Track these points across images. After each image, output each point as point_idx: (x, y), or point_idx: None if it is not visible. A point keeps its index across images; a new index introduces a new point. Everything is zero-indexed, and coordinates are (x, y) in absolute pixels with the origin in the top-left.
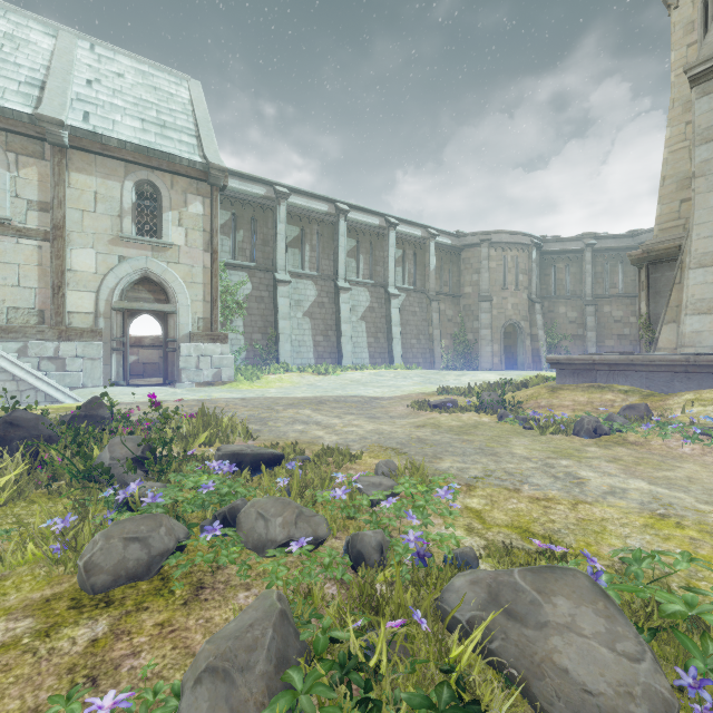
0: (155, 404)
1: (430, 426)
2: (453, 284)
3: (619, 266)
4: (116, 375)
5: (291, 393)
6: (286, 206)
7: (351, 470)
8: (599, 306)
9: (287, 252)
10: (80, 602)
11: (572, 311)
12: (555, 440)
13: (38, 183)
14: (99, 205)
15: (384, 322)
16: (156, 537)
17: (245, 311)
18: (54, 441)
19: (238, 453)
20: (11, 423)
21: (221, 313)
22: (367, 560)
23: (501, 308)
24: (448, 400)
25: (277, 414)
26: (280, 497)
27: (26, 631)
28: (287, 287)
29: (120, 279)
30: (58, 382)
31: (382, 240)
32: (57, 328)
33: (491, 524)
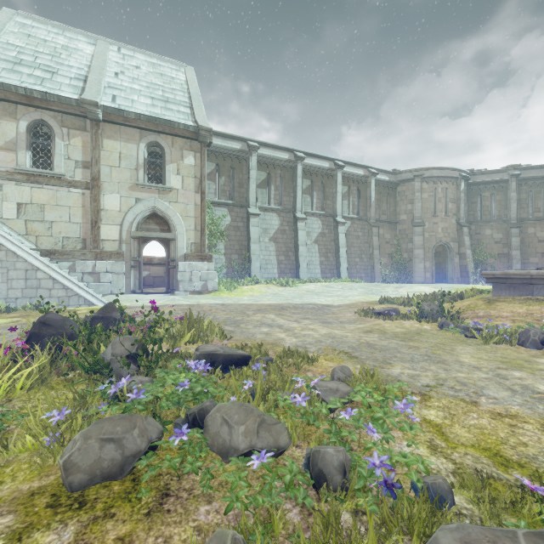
0: (154, 309)
1: (377, 331)
2: (391, 213)
3: (543, 193)
4: (134, 286)
5: (259, 301)
6: (256, 156)
7: (309, 372)
8: (524, 228)
9: (257, 191)
10: (58, 499)
11: (497, 233)
12: (500, 350)
13: (82, 148)
14: (122, 162)
15: (333, 244)
16: (129, 438)
17: (226, 237)
18: (74, 338)
19: (213, 354)
20: (44, 323)
21: (208, 239)
22: (328, 481)
23: (432, 231)
24: (390, 309)
25: (248, 318)
26: (243, 403)
27: (3, 530)
28: (257, 219)
29: (137, 215)
30: (95, 290)
31: (331, 179)
32: (94, 251)
33: (455, 442)
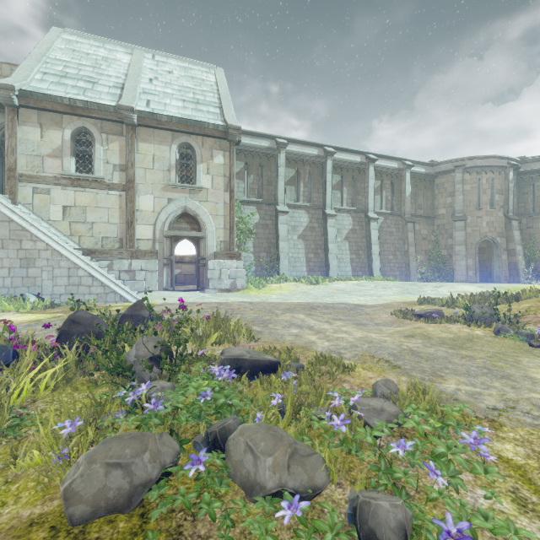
0: (182, 307)
1: (419, 336)
2: (428, 207)
3: None
4: (166, 283)
5: (288, 299)
6: (285, 153)
7: (345, 383)
8: None
9: (286, 189)
10: (57, 535)
11: None
12: None
13: (119, 152)
14: (156, 164)
15: (365, 241)
16: (139, 464)
17: (254, 235)
18: (102, 336)
19: (238, 359)
20: (74, 321)
21: (237, 238)
22: None
23: (476, 226)
24: (433, 311)
25: (277, 318)
26: (271, 426)
27: None
28: (286, 216)
29: (169, 214)
30: (130, 287)
31: (363, 173)
32: (130, 250)
33: None
